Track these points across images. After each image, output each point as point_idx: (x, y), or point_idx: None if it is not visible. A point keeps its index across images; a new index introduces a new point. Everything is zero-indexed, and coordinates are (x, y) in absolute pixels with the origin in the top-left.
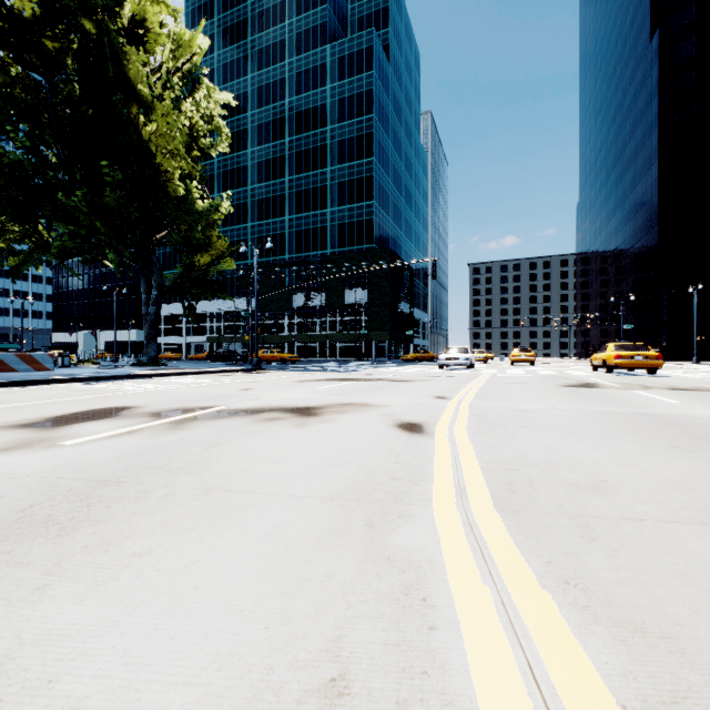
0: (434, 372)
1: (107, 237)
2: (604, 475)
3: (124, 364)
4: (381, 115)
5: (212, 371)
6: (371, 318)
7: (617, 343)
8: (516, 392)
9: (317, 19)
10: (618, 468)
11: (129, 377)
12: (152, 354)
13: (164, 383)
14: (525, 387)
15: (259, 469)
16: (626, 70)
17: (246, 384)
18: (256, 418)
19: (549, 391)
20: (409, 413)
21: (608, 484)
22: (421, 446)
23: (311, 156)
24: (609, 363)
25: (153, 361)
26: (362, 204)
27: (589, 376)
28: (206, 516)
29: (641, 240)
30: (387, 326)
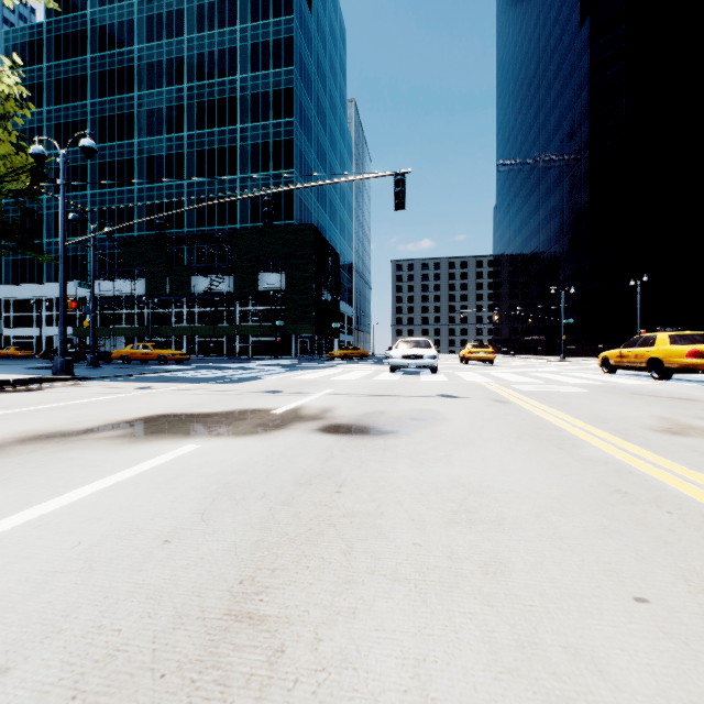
0: (392, 379)
1: None
2: None
3: None
4: (302, 72)
5: None
6: (290, 308)
7: (670, 332)
8: None
9: None
10: None
11: None
12: None
13: None
14: None
15: None
16: (550, 65)
17: None
18: None
19: None
20: None
21: None
22: None
23: (216, 109)
24: (674, 363)
25: None
26: (279, 172)
27: (675, 388)
28: None
29: (569, 235)
30: (310, 317)
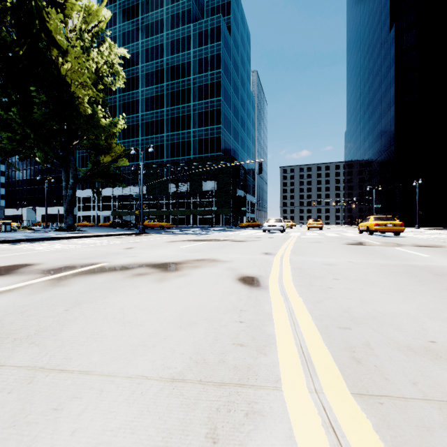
0: (260, 234)
1: (35, 141)
2: (428, 333)
3: (51, 229)
4: (225, 70)
5: (110, 234)
6: (219, 200)
7: (375, 216)
8: (318, 249)
9: (185, 6)
10: (434, 324)
11: (47, 239)
12: (70, 223)
13: (71, 243)
14: (322, 245)
15: (107, 335)
16: (375, 49)
17: (131, 244)
18: (127, 274)
19: (339, 248)
20: (247, 267)
21: (439, 346)
22: (259, 301)
23: (180, 95)
24: (371, 228)
25: (70, 227)
26: (213, 127)
27: (359, 237)
28: (8, 426)
29: (384, 153)
30: (230, 205)
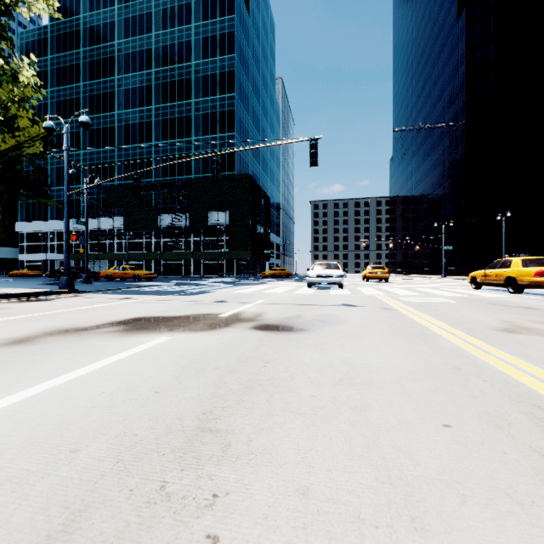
0: (308, 293)
1: None
2: None
3: None
4: (241, 58)
5: None
6: (232, 238)
7: (522, 257)
8: None
9: None
10: None
11: None
12: None
13: None
14: None
15: None
16: (434, 48)
17: None
18: None
19: None
20: None
21: None
22: None
23: (176, 88)
24: (525, 281)
25: None
26: (224, 135)
27: (524, 300)
28: None
29: (449, 180)
30: (247, 245)
